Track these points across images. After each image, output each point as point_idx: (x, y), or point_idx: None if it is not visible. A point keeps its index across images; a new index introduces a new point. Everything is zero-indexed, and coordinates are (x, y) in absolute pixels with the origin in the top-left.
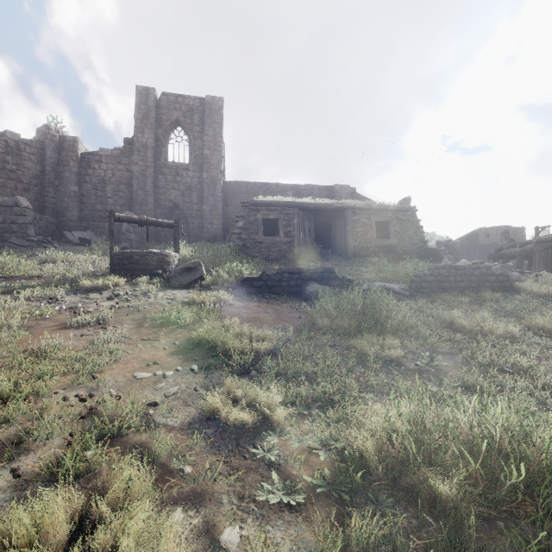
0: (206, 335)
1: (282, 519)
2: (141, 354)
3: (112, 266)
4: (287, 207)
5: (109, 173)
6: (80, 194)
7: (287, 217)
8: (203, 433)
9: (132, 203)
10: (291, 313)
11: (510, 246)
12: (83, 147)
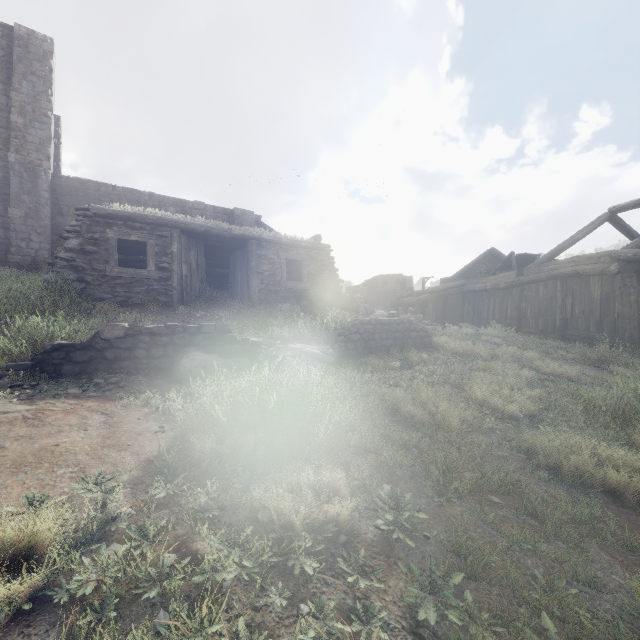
0: None
1: None
2: None
3: None
4: (162, 226)
5: None
6: None
7: (162, 241)
8: None
9: None
10: (144, 420)
11: (408, 294)
12: None
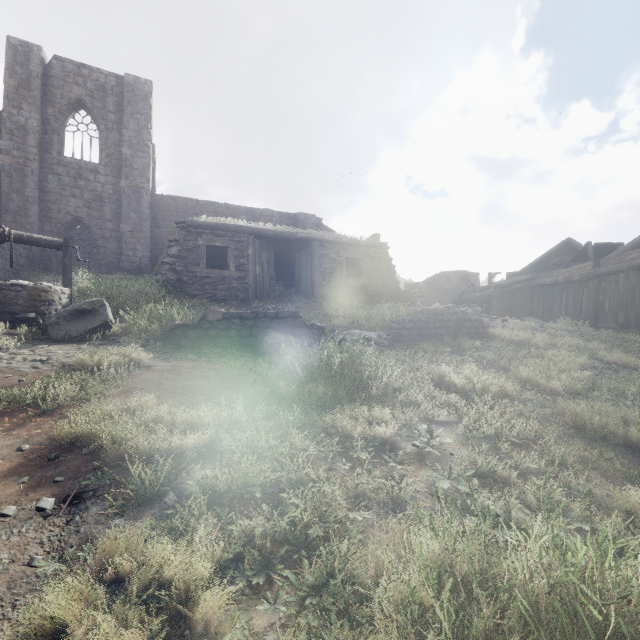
0: (87, 430)
1: None
2: None
3: None
4: (240, 233)
5: None
6: None
7: (240, 246)
8: None
9: None
10: (243, 376)
11: (471, 290)
12: None
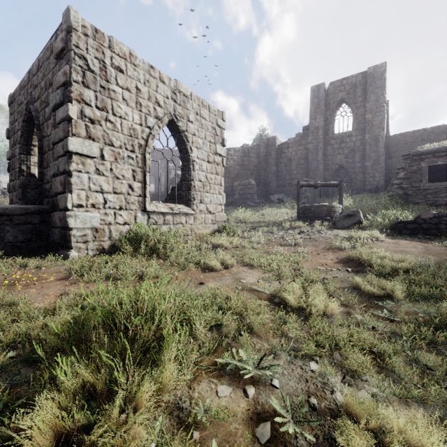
0: (357, 255)
1: (384, 322)
2: (318, 260)
3: (298, 215)
4: None
5: (293, 154)
6: (277, 171)
7: None
8: (350, 292)
9: (308, 171)
10: (443, 250)
11: None
12: (278, 141)
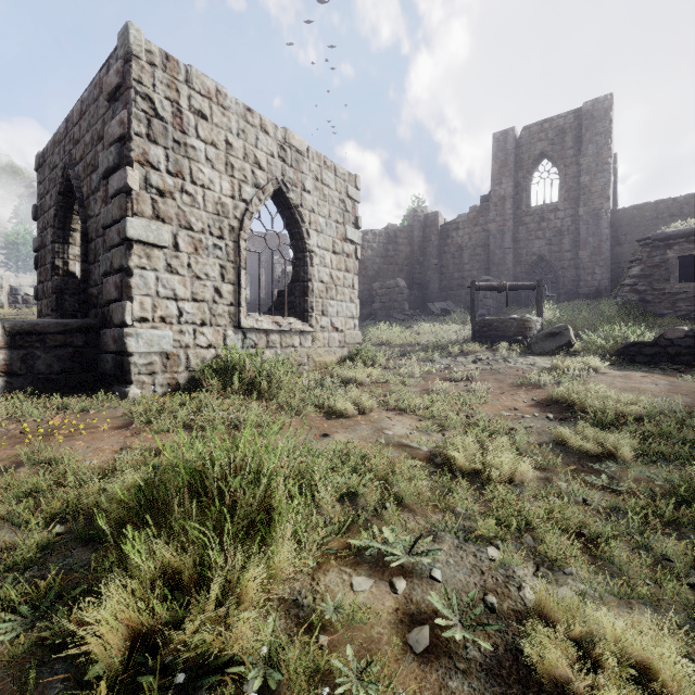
0: (564, 395)
1: (602, 493)
2: (504, 402)
3: (473, 333)
4: None
5: (465, 239)
6: (440, 266)
7: None
8: (551, 449)
9: (488, 266)
10: None
11: None
12: (442, 219)
